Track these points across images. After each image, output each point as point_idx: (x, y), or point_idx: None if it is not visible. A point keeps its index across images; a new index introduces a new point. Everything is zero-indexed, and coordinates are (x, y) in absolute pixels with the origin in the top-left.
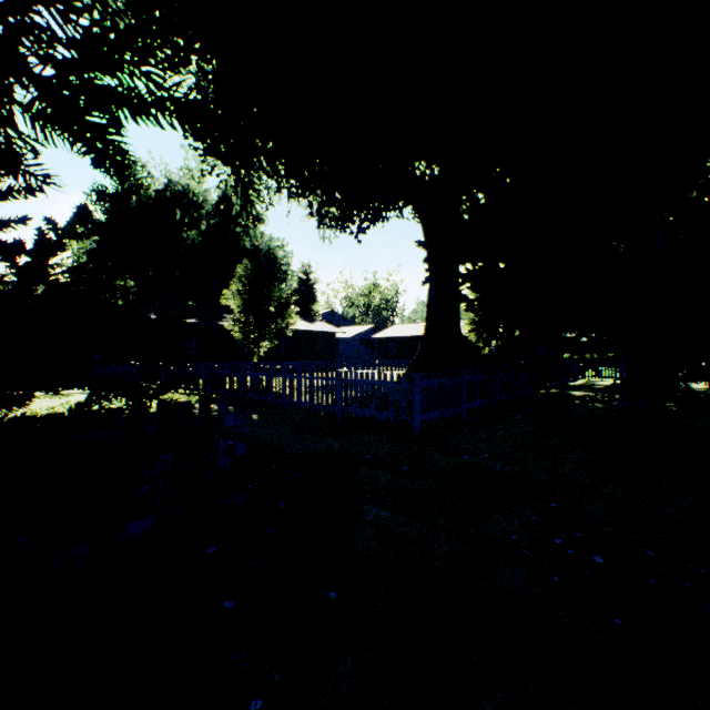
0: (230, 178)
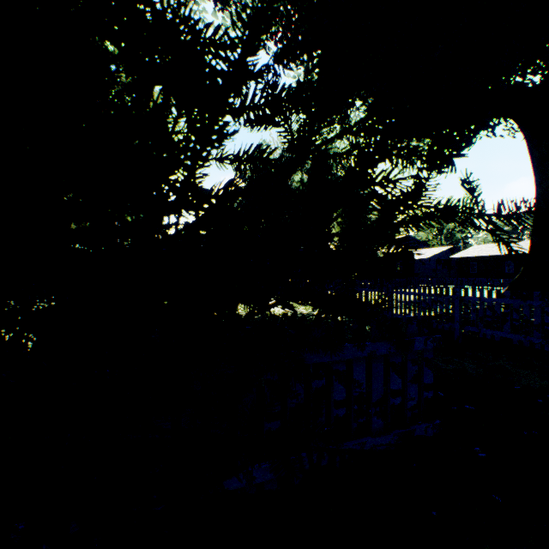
0: (328, 135)
